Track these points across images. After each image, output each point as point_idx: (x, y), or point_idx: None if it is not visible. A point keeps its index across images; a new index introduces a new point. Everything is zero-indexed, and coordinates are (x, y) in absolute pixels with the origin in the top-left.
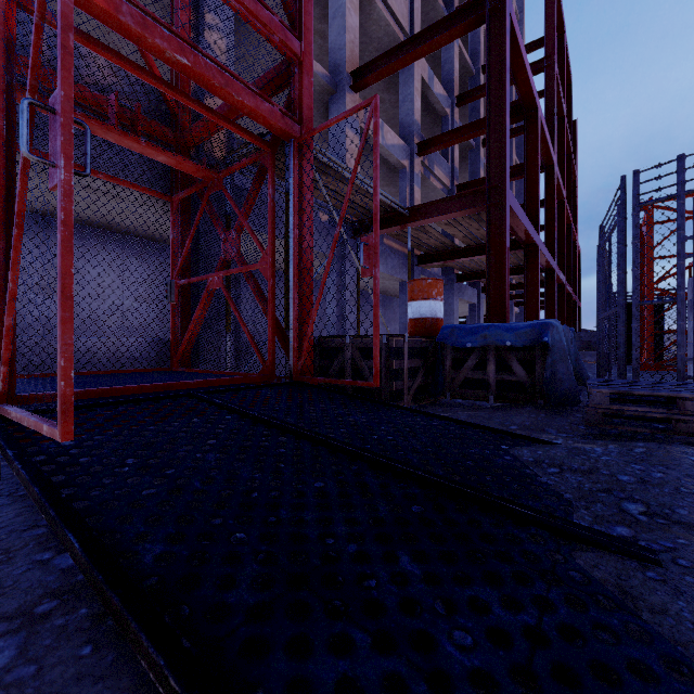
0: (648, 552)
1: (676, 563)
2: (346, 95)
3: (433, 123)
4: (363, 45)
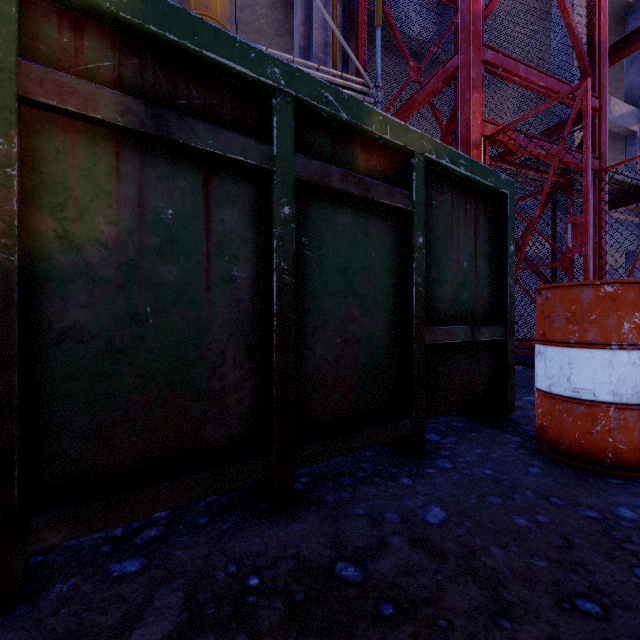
0: None
1: None
2: None
3: None
4: None
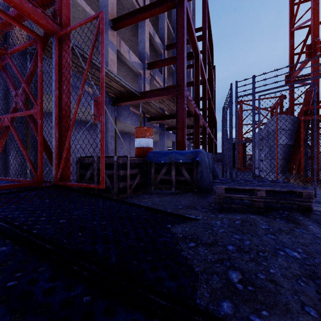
0: None
1: None
2: (108, 31)
3: (155, 56)
4: (120, 10)
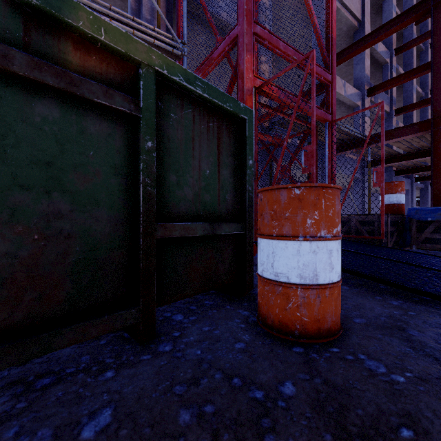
0: None
1: None
2: None
3: (375, 69)
4: None
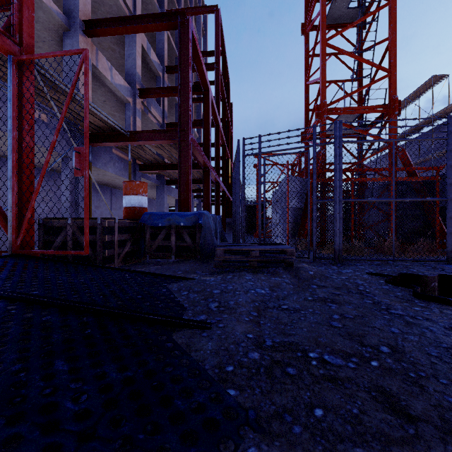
0: (209, 324)
1: (217, 326)
2: (79, 36)
3: (151, 78)
4: (97, 4)
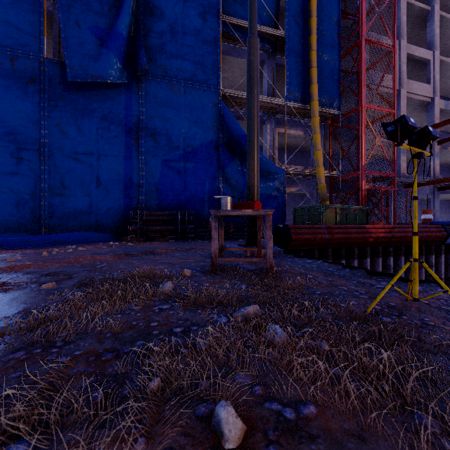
0: None
1: None
2: None
3: None
4: (408, 107)
